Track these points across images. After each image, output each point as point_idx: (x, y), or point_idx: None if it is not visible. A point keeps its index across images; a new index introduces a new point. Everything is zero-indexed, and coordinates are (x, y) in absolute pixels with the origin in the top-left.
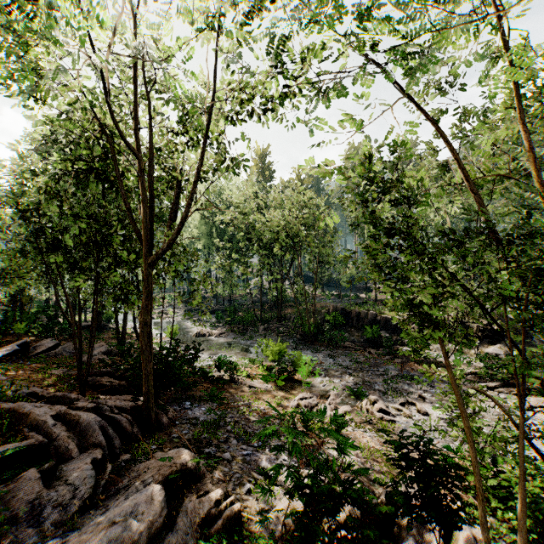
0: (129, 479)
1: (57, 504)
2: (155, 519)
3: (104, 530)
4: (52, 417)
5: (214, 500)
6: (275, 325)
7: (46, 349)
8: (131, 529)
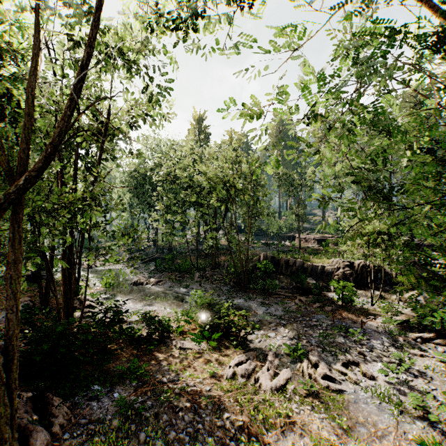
0: None
1: None
2: None
3: None
4: None
5: None
6: (210, 272)
7: None
8: None
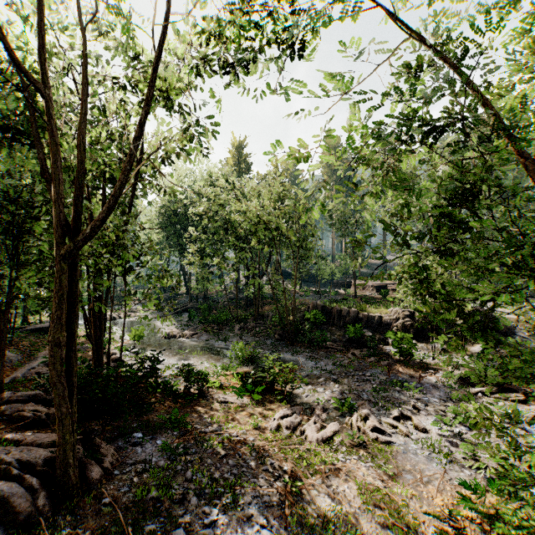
0: None
1: None
2: None
3: None
4: None
5: None
6: (252, 324)
7: None
8: None
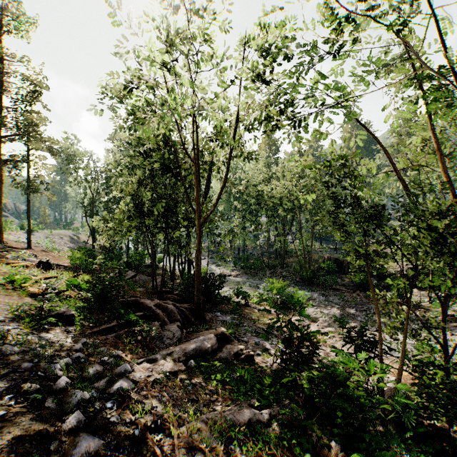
0: (196, 336)
1: (167, 338)
2: (214, 345)
3: (193, 343)
4: (154, 305)
5: (240, 348)
6: (279, 270)
7: (130, 277)
8: (204, 344)
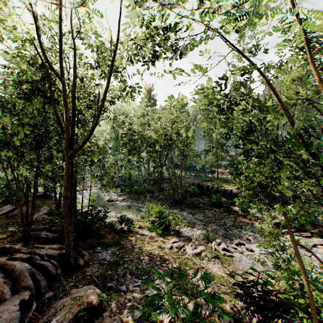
0: (48, 316)
1: None
2: None
3: None
4: None
5: None
6: (157, 194)
7: (6, 212)
8: None
